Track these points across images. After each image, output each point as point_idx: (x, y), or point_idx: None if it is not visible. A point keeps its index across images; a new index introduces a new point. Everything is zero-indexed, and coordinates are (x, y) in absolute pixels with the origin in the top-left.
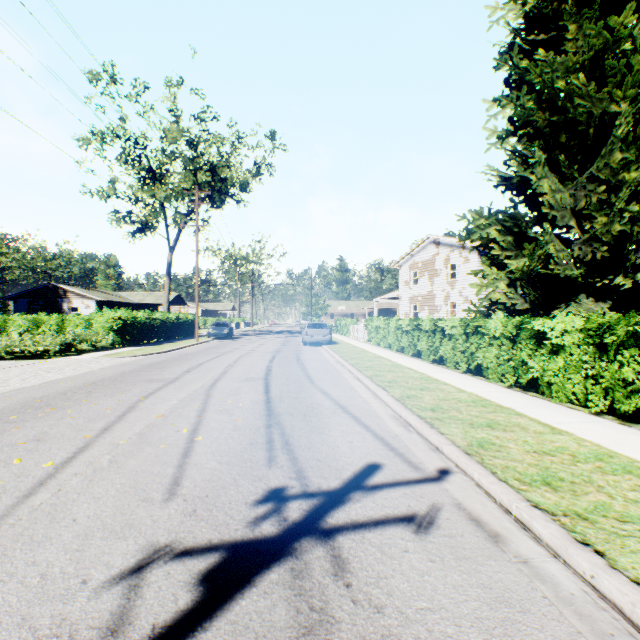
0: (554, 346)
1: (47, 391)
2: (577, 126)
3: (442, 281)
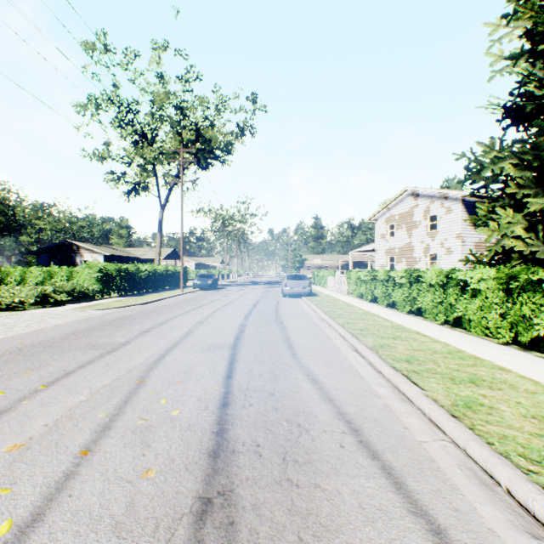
0: None
1: None
2: None
3: (421, 233)
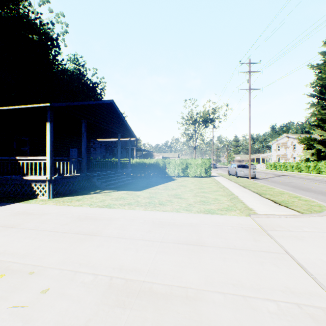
0: (310, 166)
1: None
2: None
3: (290, 150)
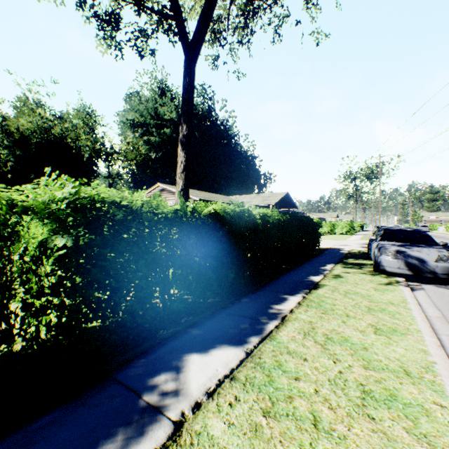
0: None
1: None
2: None
3: None
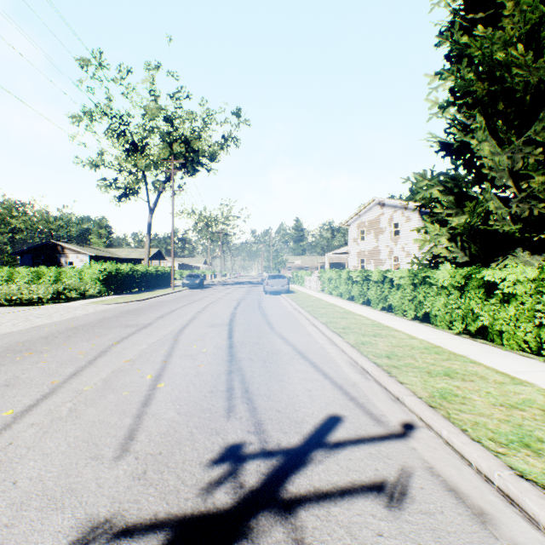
0: (505, 295)
1: (31, 335)
2: (513, 95)
3: (386, 238)
